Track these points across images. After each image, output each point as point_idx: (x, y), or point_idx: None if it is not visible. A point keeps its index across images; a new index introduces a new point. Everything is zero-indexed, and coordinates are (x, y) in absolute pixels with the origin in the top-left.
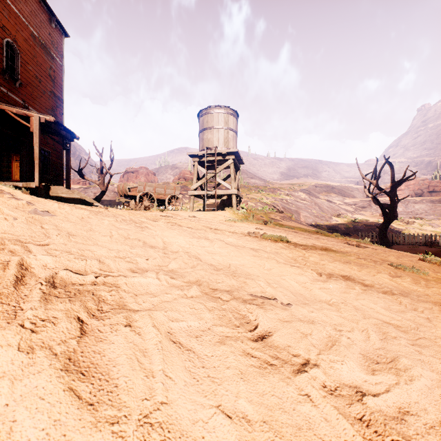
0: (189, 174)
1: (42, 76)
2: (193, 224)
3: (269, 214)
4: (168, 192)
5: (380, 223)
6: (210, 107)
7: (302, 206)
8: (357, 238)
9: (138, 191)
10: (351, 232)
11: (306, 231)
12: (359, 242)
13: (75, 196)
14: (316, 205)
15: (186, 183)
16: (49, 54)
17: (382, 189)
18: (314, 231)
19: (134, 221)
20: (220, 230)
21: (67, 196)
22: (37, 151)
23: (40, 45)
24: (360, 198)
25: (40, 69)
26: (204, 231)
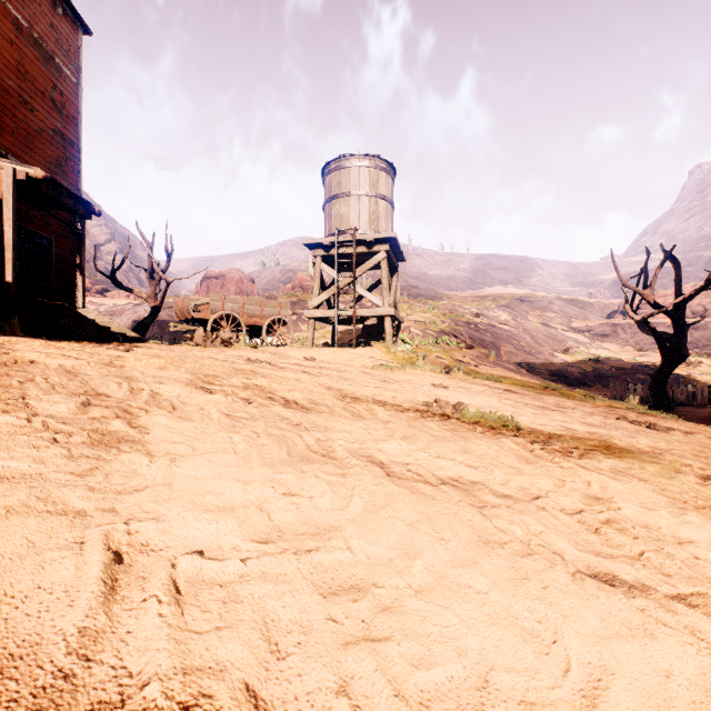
0: (309, 281)
1: (36, 101)
2: (307, 386)
3: (451, 352)
4: (267, 313)
5: (642, 365)
6: (344, 156)
7: (502, 334)
8: (603, 390)
9: (210, 312)
10: (591, 380)
11: (525, 385)
12: (635, 410)
13: (86, 320)
14: (526, 333)
15: (304, 296)
16: (51, 61)
17: (659, 306)
18: (540, 385)
19: (118, 408)
20: (364, 402)
21: (72, 322)
22: (10, 236)
23: (33, 43)
24: (597, 320)
25: (32, 87)
26: (326, 416)
